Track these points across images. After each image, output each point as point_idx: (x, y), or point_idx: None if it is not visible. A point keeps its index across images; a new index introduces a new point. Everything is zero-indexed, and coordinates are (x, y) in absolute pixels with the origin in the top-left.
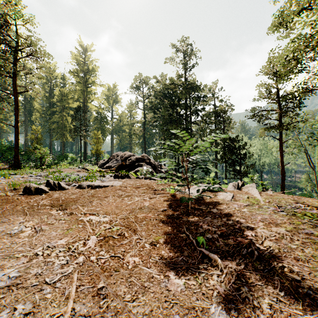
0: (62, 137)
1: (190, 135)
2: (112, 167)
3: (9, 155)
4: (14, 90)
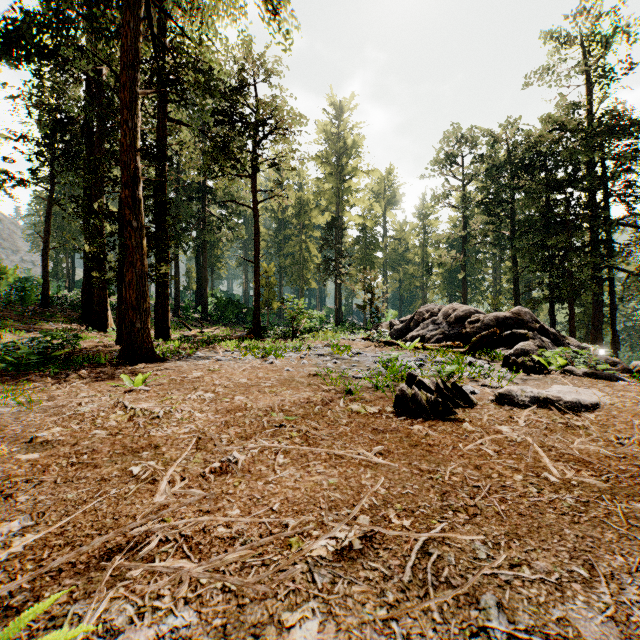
0: (300, 281)
1: (611, 257)
2: (426, 338)
3: (230, 314)
4: (253, 199)
